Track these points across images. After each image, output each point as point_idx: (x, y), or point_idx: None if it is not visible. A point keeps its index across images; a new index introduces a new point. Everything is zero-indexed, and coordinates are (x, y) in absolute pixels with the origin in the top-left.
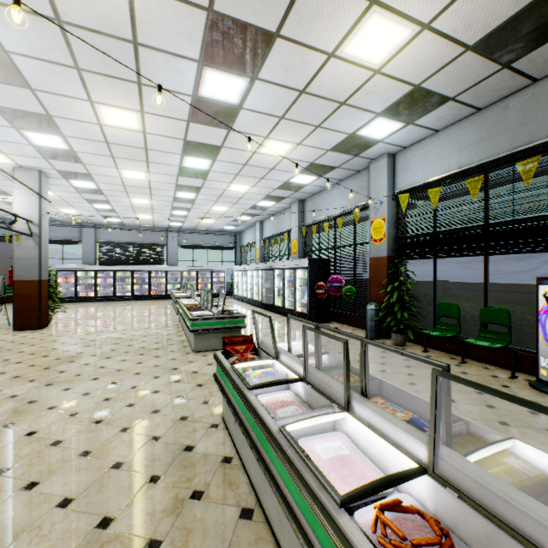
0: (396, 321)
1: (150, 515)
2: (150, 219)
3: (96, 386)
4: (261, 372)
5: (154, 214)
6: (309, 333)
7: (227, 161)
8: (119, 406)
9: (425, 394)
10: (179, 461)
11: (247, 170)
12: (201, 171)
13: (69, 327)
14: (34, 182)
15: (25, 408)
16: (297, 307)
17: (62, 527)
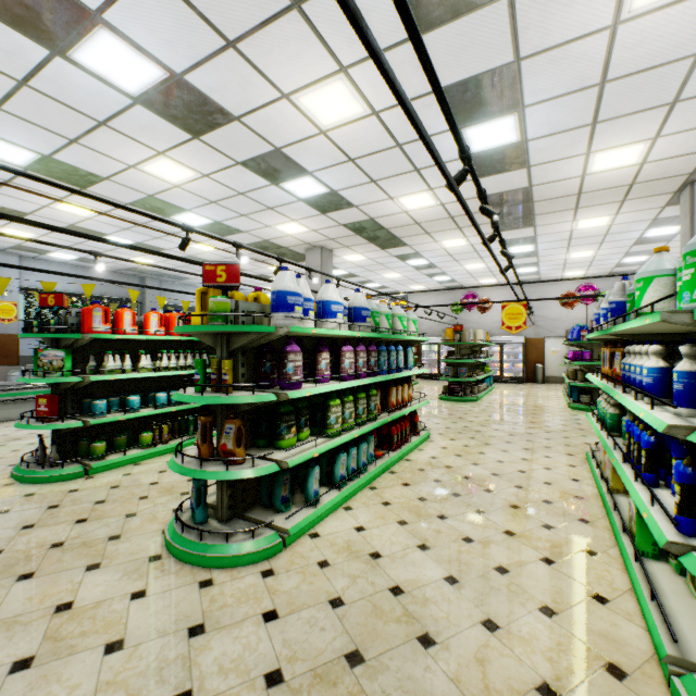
0: None
1: None
2: None
3: None
4: None
5: None
6: None
7: None
8: None
9: None
10: None
11: None
12: None
13: None
14: None
15: None
16: None
17: None
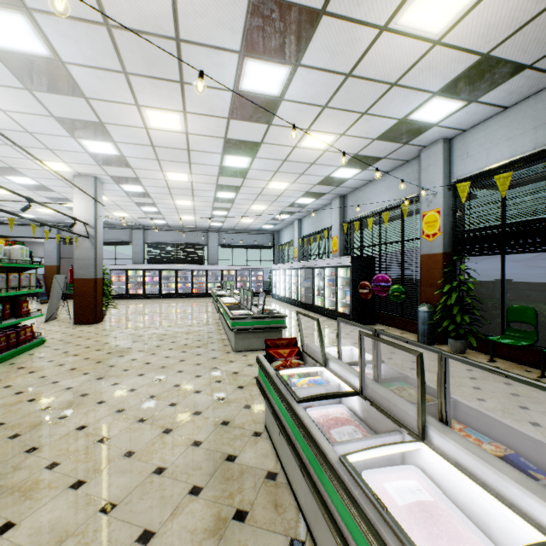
0: (454, 325)
1: (191, 534)
2: (192, 220)
3: (141, 382)
4: (308, 380)
5: (196, 215)
6: (352, 335)
7: (266, 158)
8: (162, 404)
9: (499, 413)
10: (221, 472)
11: (287, 166)
12: (241, 170)
13: (120, 322)
14: (90, 188)
15: (78, 400)
16: (338, 308)
17: (104, 537)
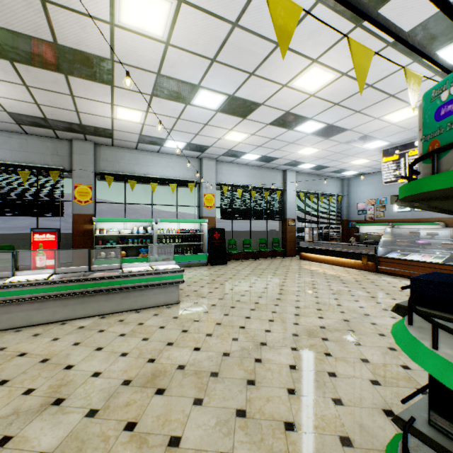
0: None
1: None
2: None
3: None
4: None
5: None
6: None
7: None
8: None
9: None
10: None
11: None
12: None
13: None
14: None
15: None
16: None
17: None
